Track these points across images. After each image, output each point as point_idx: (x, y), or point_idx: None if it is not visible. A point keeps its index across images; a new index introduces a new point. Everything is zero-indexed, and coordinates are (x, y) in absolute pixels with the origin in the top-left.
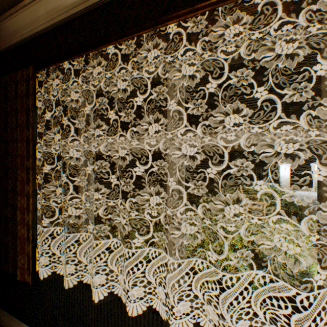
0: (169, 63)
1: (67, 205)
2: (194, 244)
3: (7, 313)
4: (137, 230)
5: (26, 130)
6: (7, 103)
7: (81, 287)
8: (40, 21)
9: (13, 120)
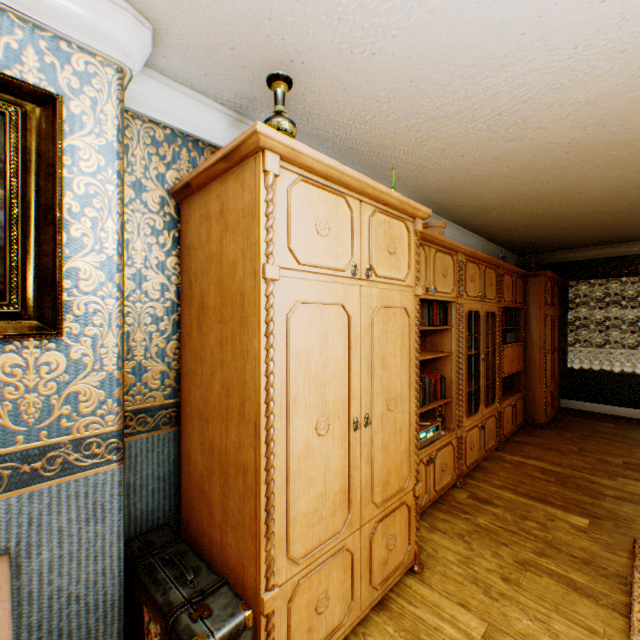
0: None
1: None
2: None
3: None
4: None
5: (561, 306)
6: None
7: (596, 373)
8: (566, 258)
9: None
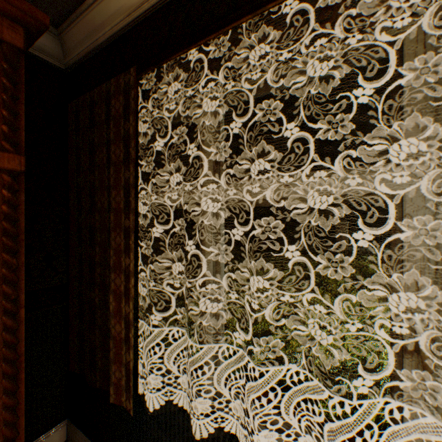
0: (409, 18)
1: (139, 275)
2: (329, 346)
3: (90, 441)
4: (236, 317)
5: (124, 169)
6: (93, 132)
7: (215, 434)
8: None
9: (102, 156)
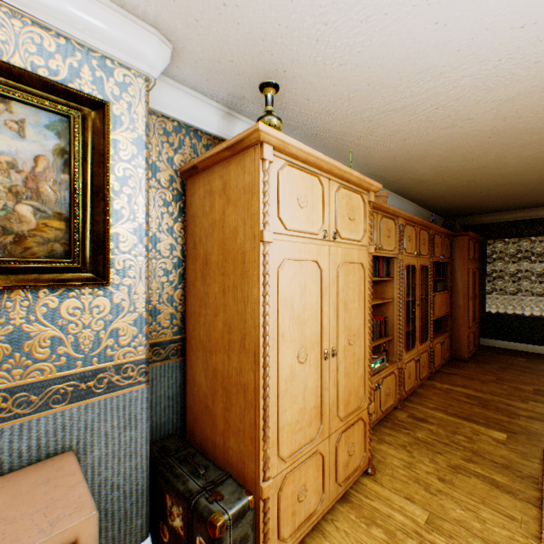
0: None
1: None
2: None
3: None
4: None
5: (481, 261)
6: None
7: (510, 316)
8: (485, 220)
9: None
